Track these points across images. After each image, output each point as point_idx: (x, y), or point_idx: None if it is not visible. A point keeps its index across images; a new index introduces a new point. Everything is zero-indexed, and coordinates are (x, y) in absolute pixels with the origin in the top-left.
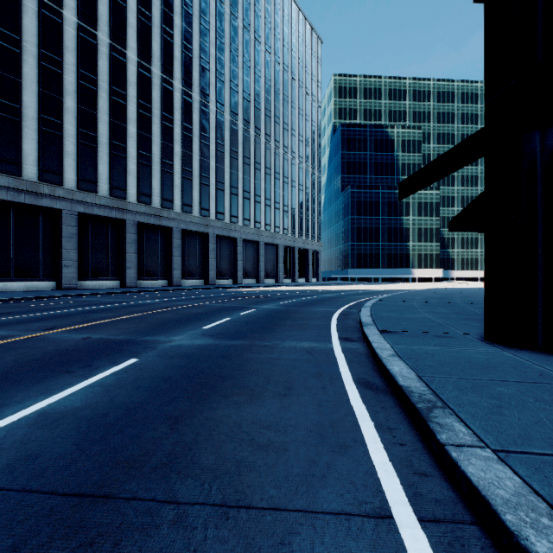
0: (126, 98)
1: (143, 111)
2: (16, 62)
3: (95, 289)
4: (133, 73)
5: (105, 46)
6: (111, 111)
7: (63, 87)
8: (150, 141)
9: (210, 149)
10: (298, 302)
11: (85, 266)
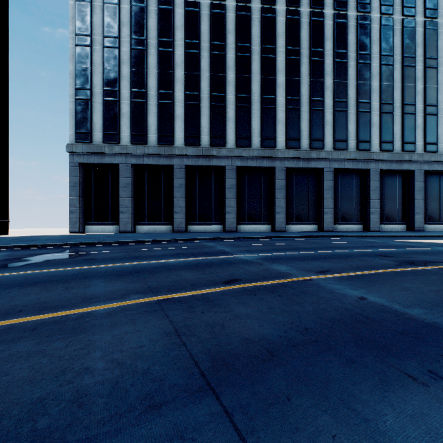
0: (275, 51)
1: (290, 57)
2: (197, 61)
3: (248, 232)
4: (281, 24)
5: (257, 12)
6: (261, 70)
7: (226, 65)
8: (298, 83)
9: (371, 67)
10: None
11: (243, 212)
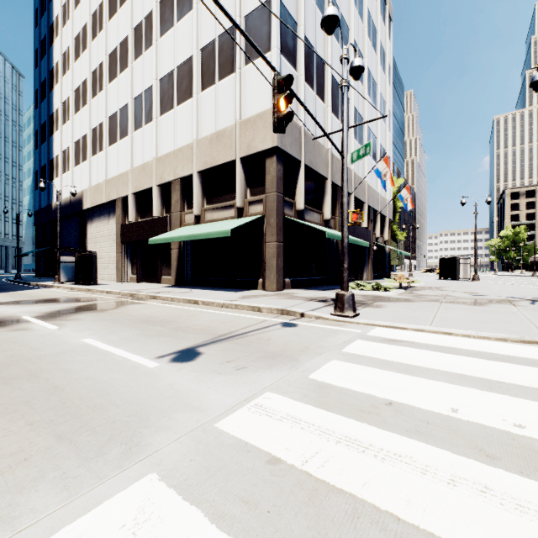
0: None
1: None
2: None
3: None
4: None
5: None
6: None
7: None
8: None
9: None
10: None
11: None
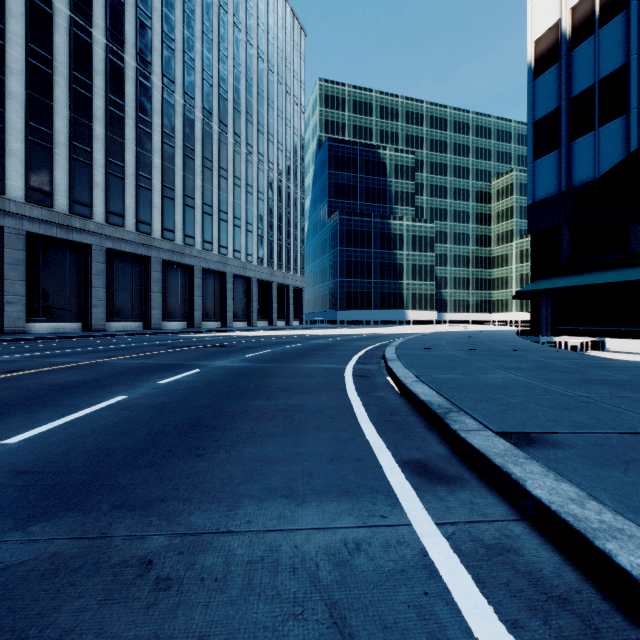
0: (3, 35)
1: (36, 62)
2: None
3: None
4: None
5: None
6: None
7: None
8: (50, 110)
9: (153, 139)
10: (278, 354)
11: None
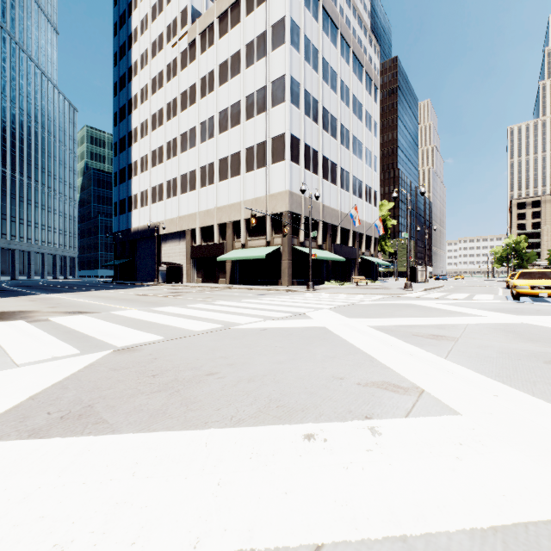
0: None
1: None
2: None
3: None
4: None
5: None
6: None
7: None
8: None
9: None
10: None
11: None
